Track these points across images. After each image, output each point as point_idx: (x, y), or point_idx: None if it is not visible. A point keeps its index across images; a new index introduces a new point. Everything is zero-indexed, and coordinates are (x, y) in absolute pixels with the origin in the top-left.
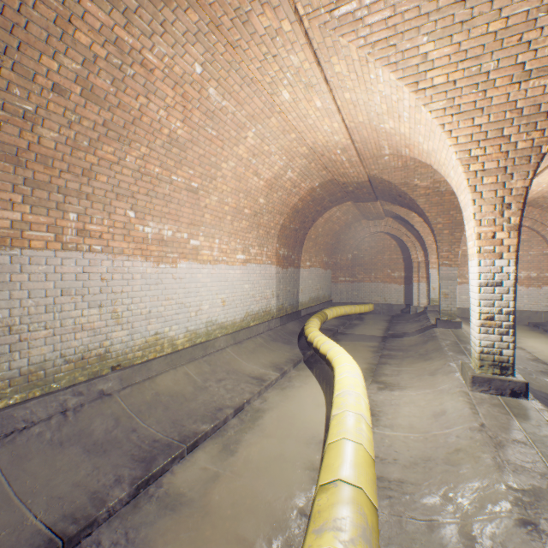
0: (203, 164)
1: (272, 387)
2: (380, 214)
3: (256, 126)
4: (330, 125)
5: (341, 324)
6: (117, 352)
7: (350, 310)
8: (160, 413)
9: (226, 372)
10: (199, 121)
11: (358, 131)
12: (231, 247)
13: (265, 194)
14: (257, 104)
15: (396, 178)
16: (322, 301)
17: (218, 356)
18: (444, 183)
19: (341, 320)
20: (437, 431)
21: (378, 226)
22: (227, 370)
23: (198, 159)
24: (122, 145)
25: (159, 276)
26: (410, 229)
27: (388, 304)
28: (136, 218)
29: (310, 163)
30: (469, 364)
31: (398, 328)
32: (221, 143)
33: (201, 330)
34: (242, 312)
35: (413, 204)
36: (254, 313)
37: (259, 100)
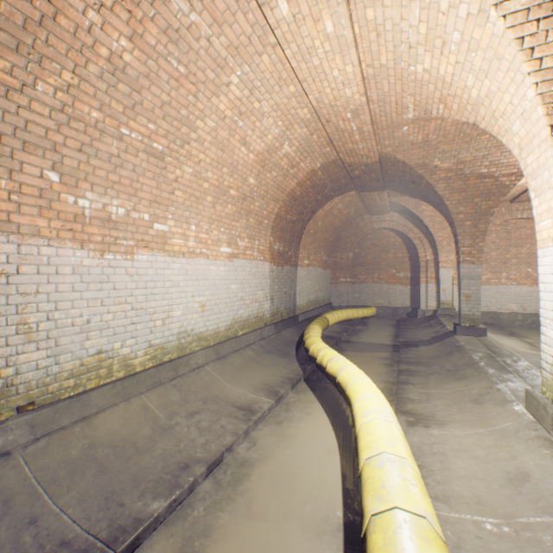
0: (169, 118)
1: (264, 420)
2: (386, 207)
3: (242, 66)
4: (342, 69)
5: (343, 331)
6: (28, 383)
7: (353, 314)
8: (89, 481)
9: (202, 400)
10: (157, 43)
11: (376, 82)
12: (213, 237)
13: (255, 173)
14: (242, 25)
15: (412, 158)
16: (321, 304)
17: (194, 378)
18: (470, 164)
19: (343, 326)
20: (532, 519)
21: (382, 222)
22: (204, 397)
23: (160, 108)
24: (26, 60)
25: (104, 271)
26: (418, 225)
27: (392, 307)
28: (62, 184)
29: (311, 135)
30: (539, 393)
31: (409, 335)
32: (193, 88)
33: (171, 344)
34: (228, 318)
35: (430, 191)
36: (243, 320)
37: (244, 19)
